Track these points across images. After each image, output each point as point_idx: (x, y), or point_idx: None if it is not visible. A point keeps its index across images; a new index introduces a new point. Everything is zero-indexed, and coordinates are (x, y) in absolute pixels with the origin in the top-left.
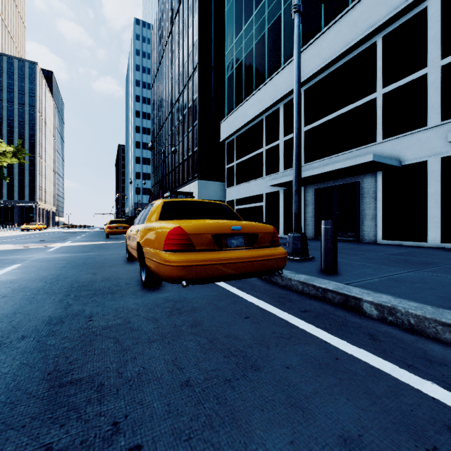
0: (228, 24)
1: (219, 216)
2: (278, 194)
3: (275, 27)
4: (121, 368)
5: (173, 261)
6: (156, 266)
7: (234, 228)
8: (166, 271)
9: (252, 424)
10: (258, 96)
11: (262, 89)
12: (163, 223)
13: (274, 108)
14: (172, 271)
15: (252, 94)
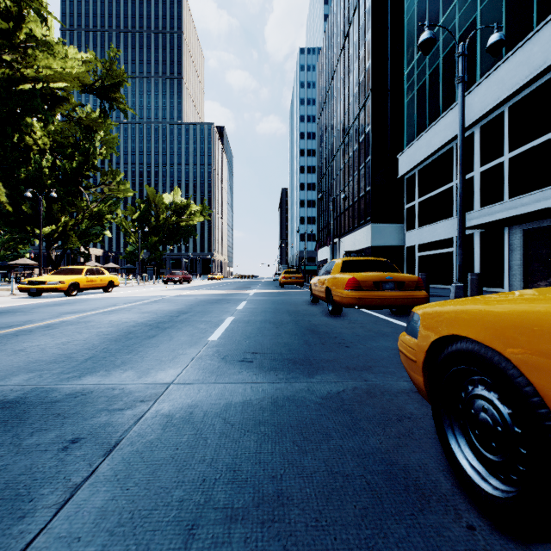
0: (408, 38)
1: (381, 270)
2: (473, 238)
3: (468, 34)
4: (332, 331)
5: (350, 295)
6: (340, 298)
7: (387, 278)
8: (346, 301)
9: (380, 341)
10: (445, 121)
11: (450, 112)
12: (344, 275)
13: (467, 132)
14: (350, 300)
15: (438, 120)
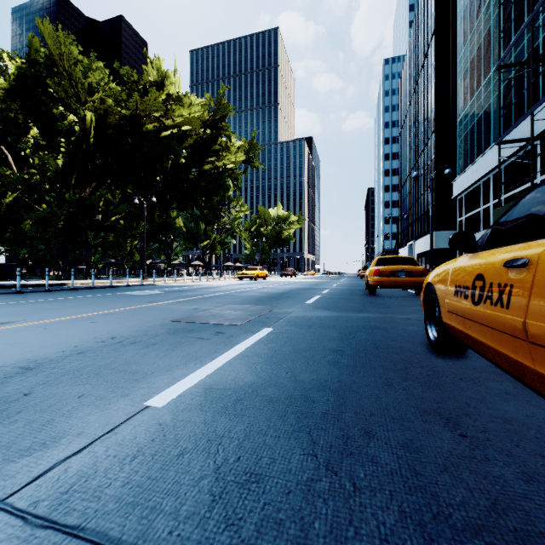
0: (459, 96)
1: None
2: None
3: (487, 112)
4: None
5: None
6: None
7: None
8: None
9: None
10: (475, 167)
11: (478, 162)
12: None
13: (487, 176)
14: None
15: (471, 164)
